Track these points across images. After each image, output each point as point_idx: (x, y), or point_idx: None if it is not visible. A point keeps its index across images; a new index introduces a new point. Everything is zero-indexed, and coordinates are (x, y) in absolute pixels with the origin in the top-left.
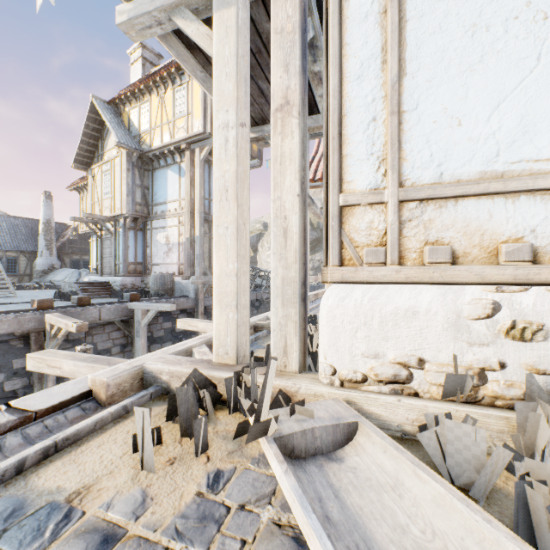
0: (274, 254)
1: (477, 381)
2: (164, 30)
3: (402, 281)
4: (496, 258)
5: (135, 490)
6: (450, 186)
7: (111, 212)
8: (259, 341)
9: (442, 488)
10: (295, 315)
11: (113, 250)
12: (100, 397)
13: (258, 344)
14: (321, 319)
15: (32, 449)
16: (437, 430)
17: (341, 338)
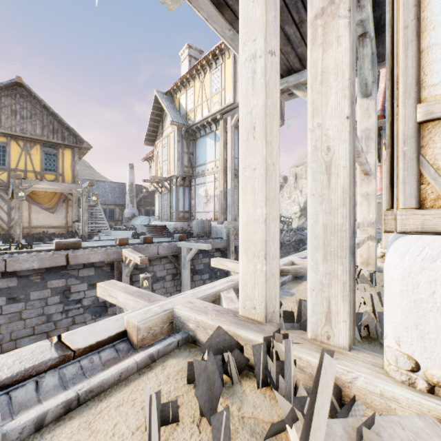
0: (312, 196)
1: None
2: None
3: None
4: None
5: None
6: None
7: (167, 174)
8: (285, 286)
9: None
10: (342, 274)
11: (168, 202)
12: (132, 339)
13: (284, 289)
14: (390, 285)
15: (54, 402)
16: None
17: (429, 318)
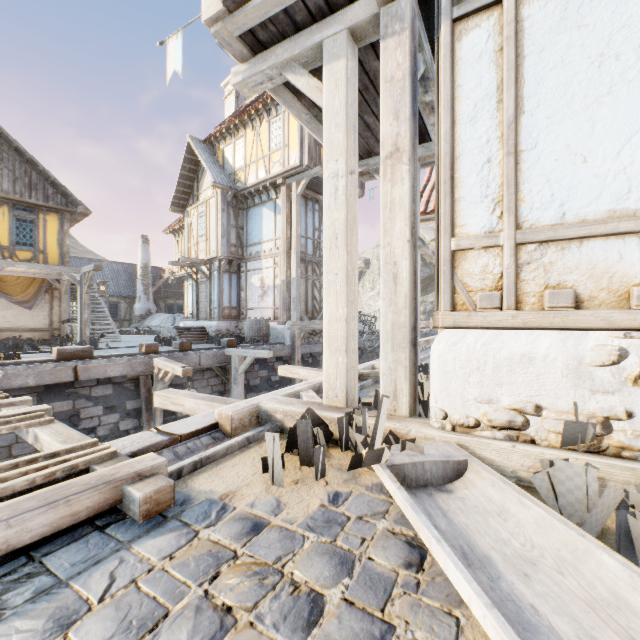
0: (384, 300)
1: (600, 430)
2: (274, 84)
3: (519, 326)
4: (627, 302)
5: (270, 497)
6: (573, 226)
7: (206, 255)
8: (365, 390)
9: (543, 512)
10: (405, 360)
11: (208, 294)
12: (225, 429)
13: (363, 393)
14: (432, 363)
15: (186, 462)
16: (550, 472)
17: (453, 382)
